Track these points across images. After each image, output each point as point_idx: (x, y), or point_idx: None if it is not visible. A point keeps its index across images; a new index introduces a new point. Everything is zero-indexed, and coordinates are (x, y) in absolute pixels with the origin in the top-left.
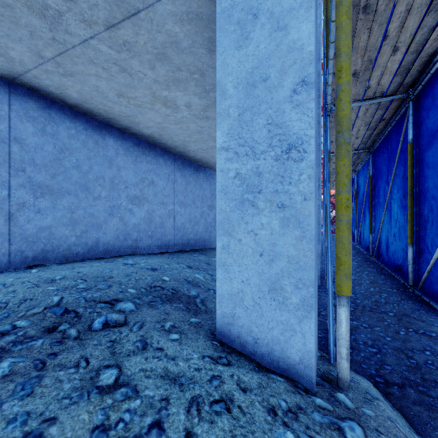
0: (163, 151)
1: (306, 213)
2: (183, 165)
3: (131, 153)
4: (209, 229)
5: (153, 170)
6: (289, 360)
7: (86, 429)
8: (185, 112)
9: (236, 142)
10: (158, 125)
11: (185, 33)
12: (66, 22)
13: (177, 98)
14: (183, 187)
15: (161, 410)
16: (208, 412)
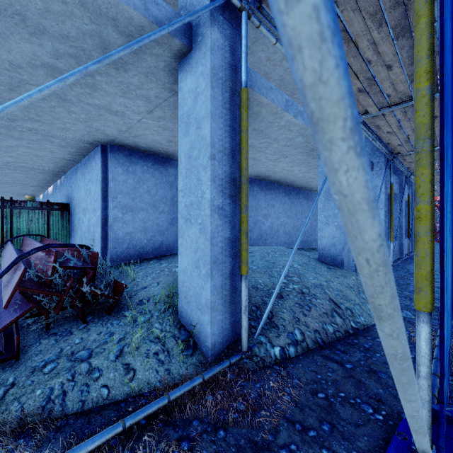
0: (278, 185)
1: (342, 226)
2: (289, 192)
3: (263, 191)
4: (306, 234)
5: (273, 198)
6: (338, 263)
7: (298, 260)
8: (297, 172)
9: (323, 207)
10: (280, 176)
11: (304, 157)
12: (261, 160)
13: (294, 169)
14: (289, 206)
15: (309, 261)
16: (317, 263)
